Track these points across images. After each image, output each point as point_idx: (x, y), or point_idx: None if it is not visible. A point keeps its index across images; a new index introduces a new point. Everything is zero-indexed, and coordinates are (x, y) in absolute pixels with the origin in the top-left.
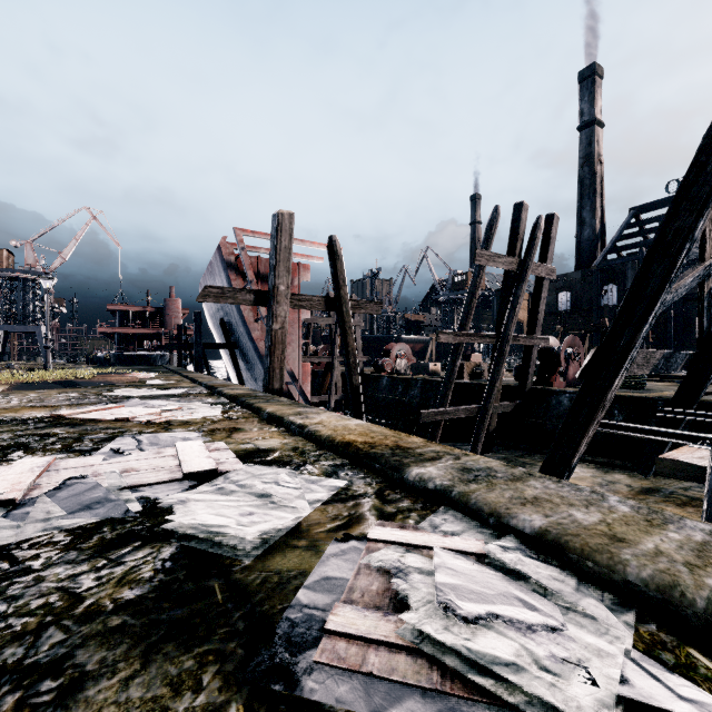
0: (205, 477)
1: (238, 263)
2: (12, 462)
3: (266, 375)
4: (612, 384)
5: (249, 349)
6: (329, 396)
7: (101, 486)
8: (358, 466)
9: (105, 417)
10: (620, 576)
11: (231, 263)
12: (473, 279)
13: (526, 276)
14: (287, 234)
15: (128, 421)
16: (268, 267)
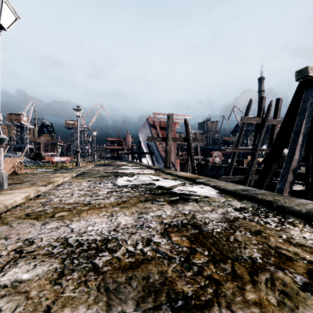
0: (157, 180)
1: (153, 123)
2: (120, 177)
3: (165, 163)
4: (271, 166)
5: (157, 154)
6: (187, 172)
7: (141, 179)
8: (187, 181)
9: (127, 172)
10: (219, 188)
11: (151, 124)
12: (240, 127)
13: (265, 125)
14: (171, 120)
15: (133, 173)
16: (164, 124)
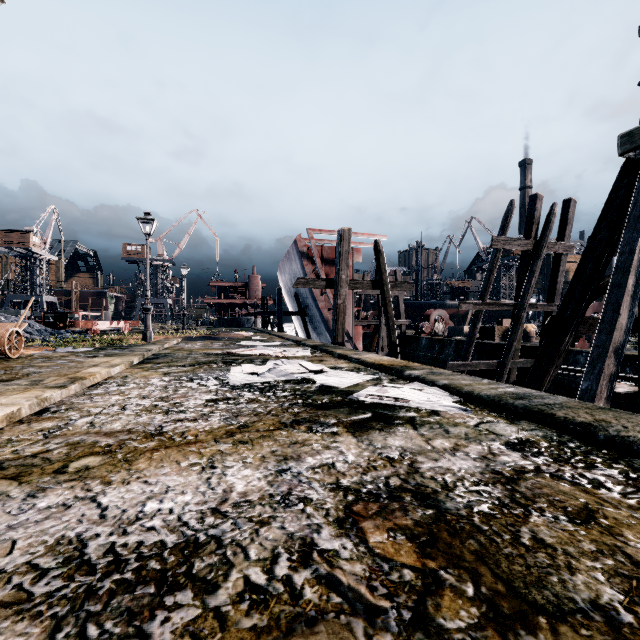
0: (318, 373)
1: (308, 251)
2: (237, 366)
3: (333, 333)
4: (563, 340)
5: (316, 315)
6: (377, 353)
7: (283, 371)
8: (385, 373)
9: (253, 354)
10: (460, 392)
11: (304, 252)
12: (491, 260)
13: (541, 254)
14: (347, 242)
15: (266, 355)
16: (329, 253)
